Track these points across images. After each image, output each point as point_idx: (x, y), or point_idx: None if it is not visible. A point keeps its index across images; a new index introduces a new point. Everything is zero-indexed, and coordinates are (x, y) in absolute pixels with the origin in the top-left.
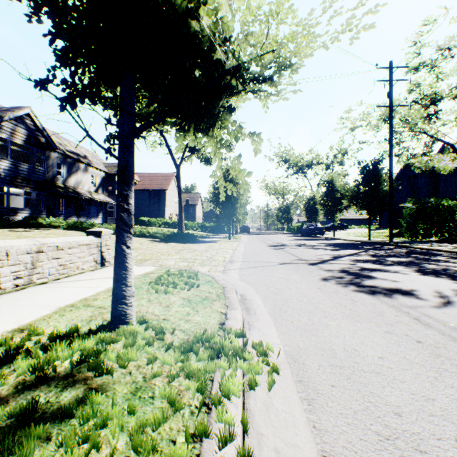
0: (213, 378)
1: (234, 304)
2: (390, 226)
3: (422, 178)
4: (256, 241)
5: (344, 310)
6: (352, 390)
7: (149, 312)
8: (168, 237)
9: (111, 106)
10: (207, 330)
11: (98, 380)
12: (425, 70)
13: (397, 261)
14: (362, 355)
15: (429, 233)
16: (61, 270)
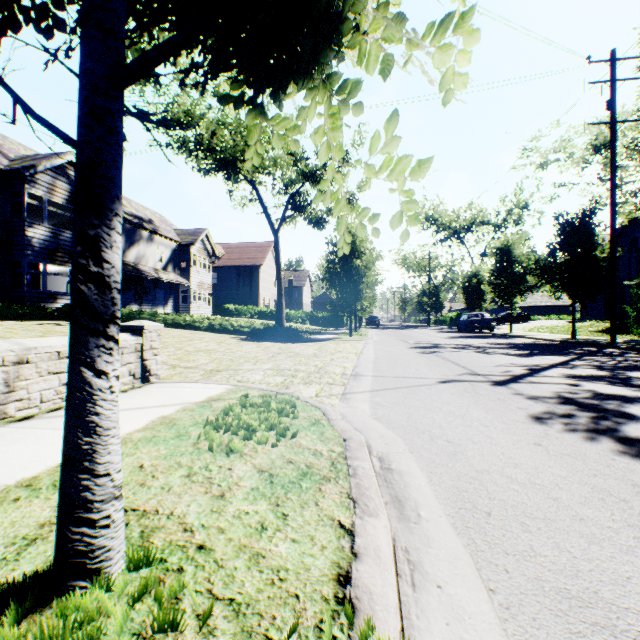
0: None
1: (370, 495)
2: (613, 316)
3: None
4: (391, 340)
5: (634, 520)
6: None
7: (175, 515)
8: (260, 333)
9: None
10: None
11: None
12: None
13: None
14: None
15: None
16: (65, 393)
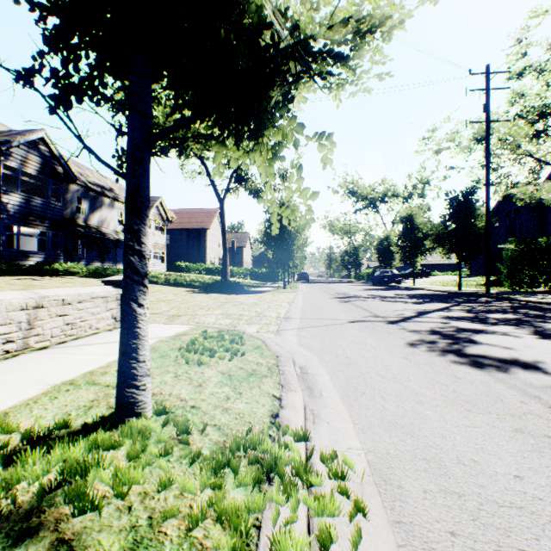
0: (261, 522)
1: (292, 383)
2: (487, 272)
3: (525, 212)
4: (317, 292)
5: (446, 393)
6: (487, 545)
7: (173, 394)
8: (209, 286)
9: (121, 108)
10: (252, 430)
11: (76, 522)
12: (532, 75)
13: (502, 319)
14: (488, 473)
15: (537, 281)
16: (67, 331)
